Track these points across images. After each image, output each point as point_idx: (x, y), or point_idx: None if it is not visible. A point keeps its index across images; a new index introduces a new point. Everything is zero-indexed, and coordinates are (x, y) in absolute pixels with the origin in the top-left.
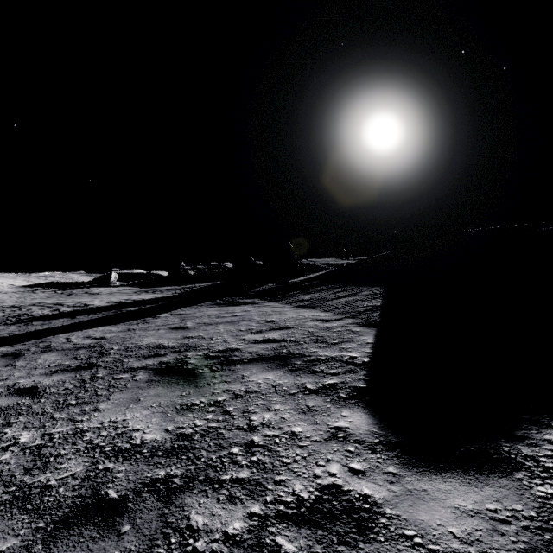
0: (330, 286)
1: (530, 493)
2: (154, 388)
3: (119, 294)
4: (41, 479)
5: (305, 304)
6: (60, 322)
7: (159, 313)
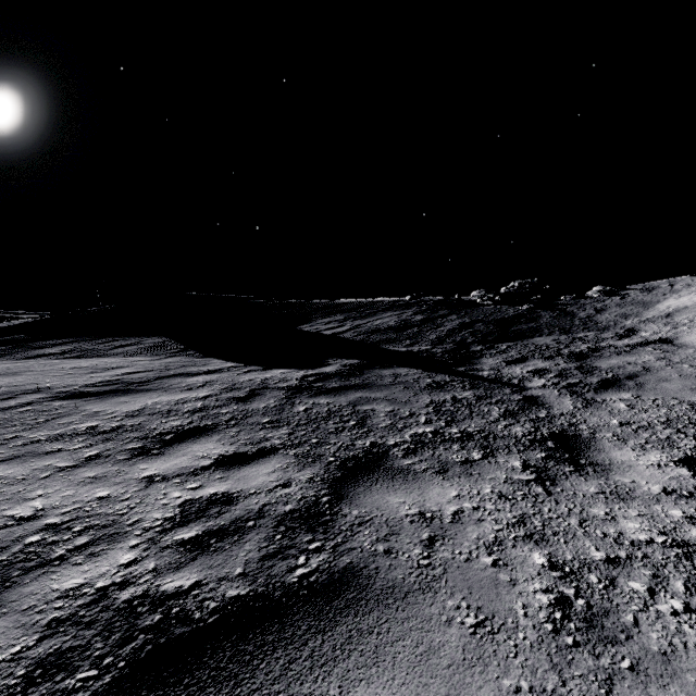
0: (71, 339)
1: (338, 365)
2: (115, 398)
3: None
4: (189, 409)
5: (72, 356)
6: None
7: None
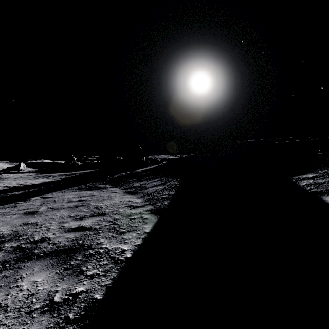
0: (154, 176)
1: None
2: None
3: (22, 178)
4: None
5: (132, 190)
6: None
7: (33, 196)
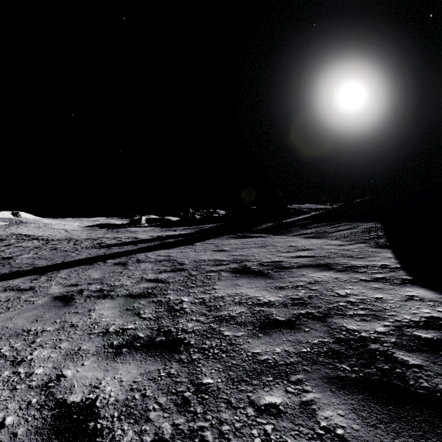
0: (325, 223)
1: None
2: (242, 279)
3: (151, 232)
4: (224, 313)
5: (310, 236)
6: (129, 247)
7: (193, 242)
